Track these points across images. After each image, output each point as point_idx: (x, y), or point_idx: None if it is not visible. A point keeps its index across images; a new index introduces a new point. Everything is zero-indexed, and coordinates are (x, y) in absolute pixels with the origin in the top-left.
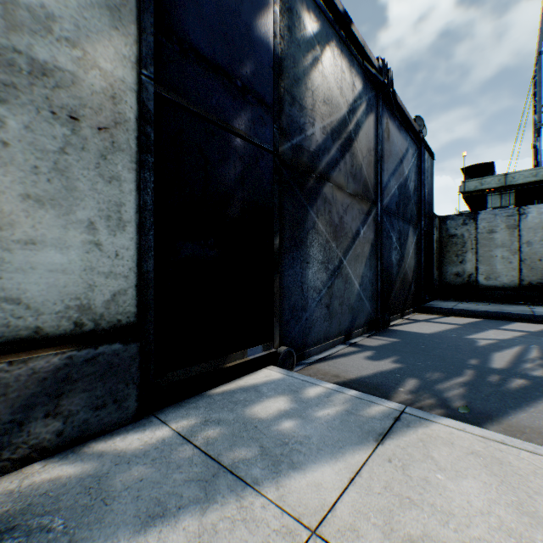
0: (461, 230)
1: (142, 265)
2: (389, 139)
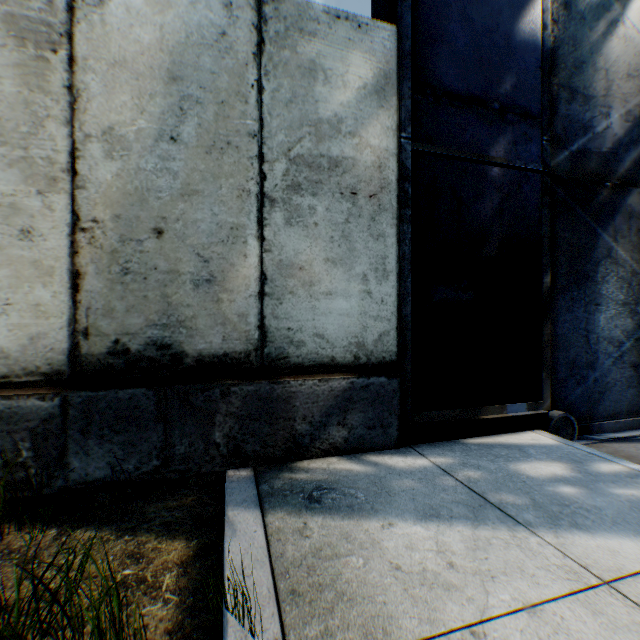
0: None
1: (401, 309)
2: None
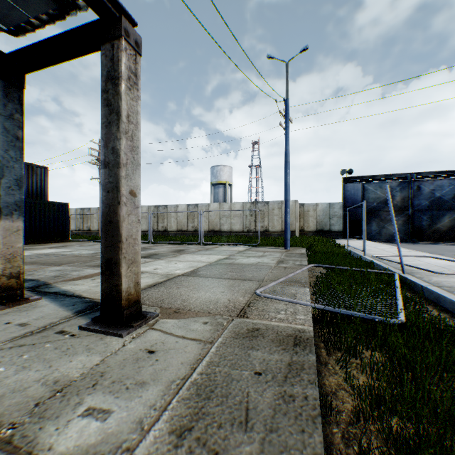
0: None
1: (342, 227)
2: (419, 190)
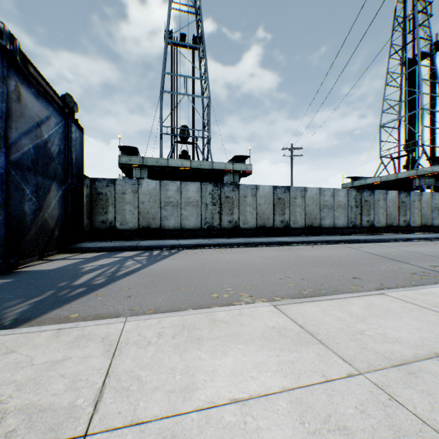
0: (106, 190)
1: None
2: (20, 101)
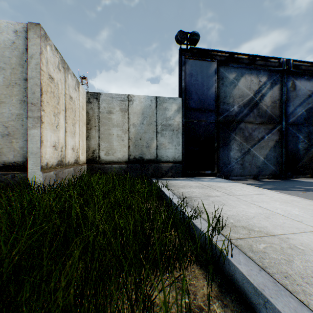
0: None
1: (182, 151)
2: (294, 89)
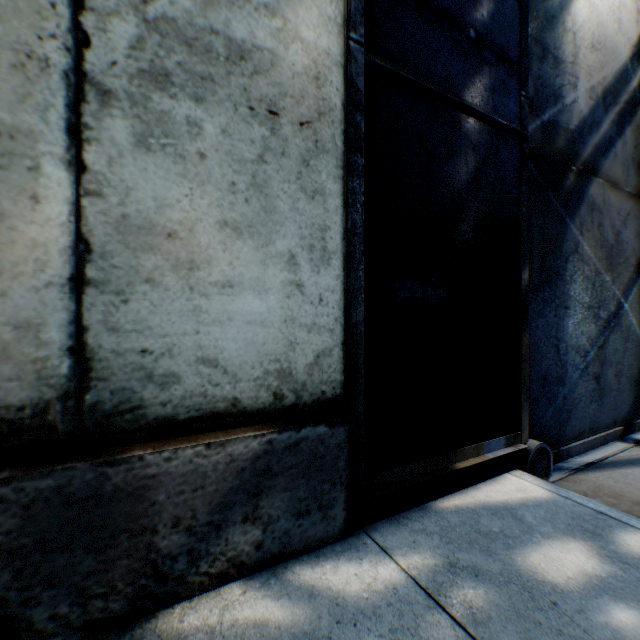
0: None
1: (350, 313)
2: None
